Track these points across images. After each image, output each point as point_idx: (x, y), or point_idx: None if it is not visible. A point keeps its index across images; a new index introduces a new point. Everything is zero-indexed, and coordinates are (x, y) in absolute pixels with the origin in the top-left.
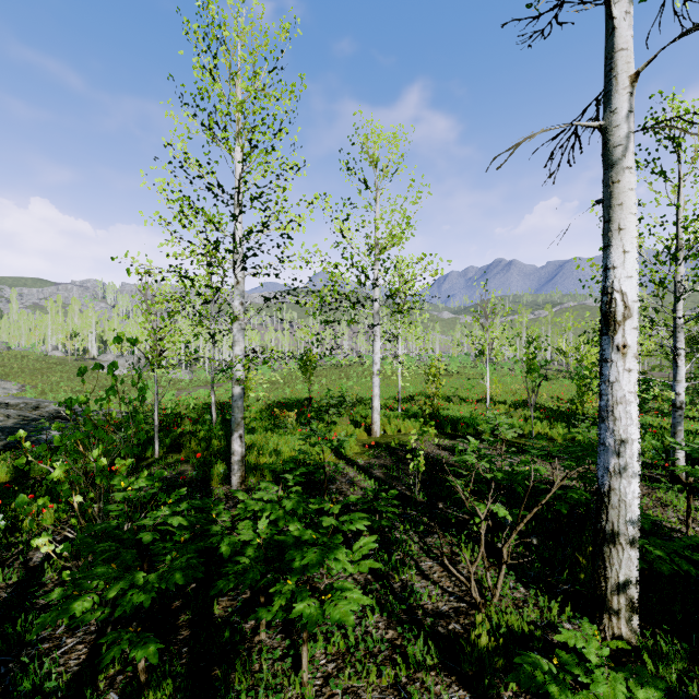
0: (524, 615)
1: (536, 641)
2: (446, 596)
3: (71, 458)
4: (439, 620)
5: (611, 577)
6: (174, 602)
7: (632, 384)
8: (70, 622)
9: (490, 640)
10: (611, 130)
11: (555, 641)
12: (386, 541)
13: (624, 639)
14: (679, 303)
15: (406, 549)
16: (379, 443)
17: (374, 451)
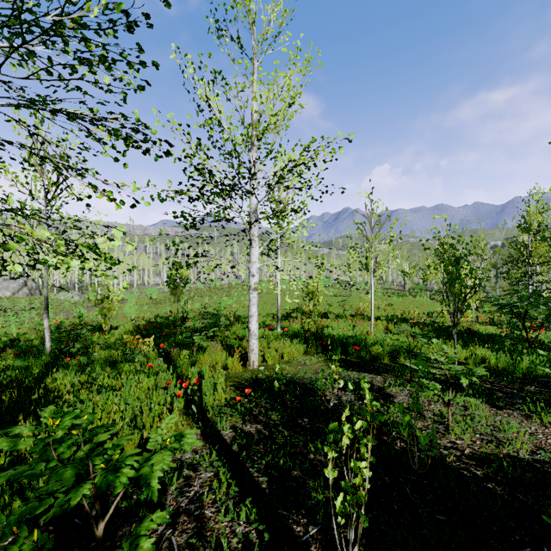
0: None
1: None
2: None
3: None
4: None
5: None
6: None
7: None
8: None
9: None
10: None
11: None
12: None
13: None
14: None
15: None
16: (257, 381)
17: (249, 399)
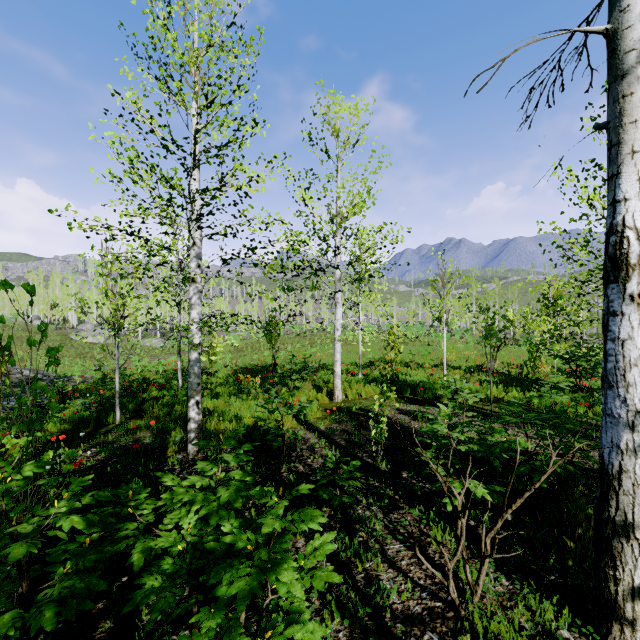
0: (516, 623)
1: None
2: (417, 592)
3: None
4: (411, 628)
5: (623, 578)
6: (96, 603)
7: None
8: None
9: None
10: (621, 33)
11: None
12: (347, 518)
13: None
14: None
15: (370, 530)
16: (341, 408)
17: (335, 416)
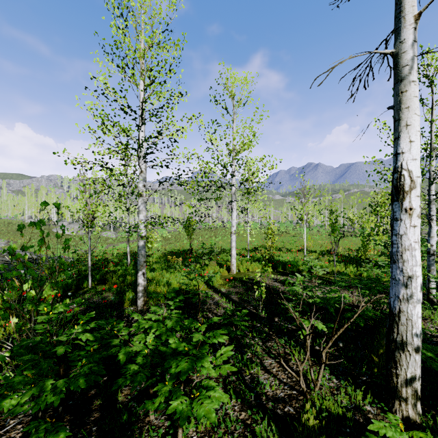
0: (338, 401)
1: (348, 421)
2: (282, 386)
3: (12, 290)
4: (278, 404)
5: (400, 374)
6: (90, 391)
7: (416, 236)
8: (4, 413)
9: (315, 420)
10: (400, 55)
11: (361, 420)
12: (240, 345)
13: (410, 419)
14: (432, 185)
15: (254, 351)
16: (235, 278)
17: (232, 283)
